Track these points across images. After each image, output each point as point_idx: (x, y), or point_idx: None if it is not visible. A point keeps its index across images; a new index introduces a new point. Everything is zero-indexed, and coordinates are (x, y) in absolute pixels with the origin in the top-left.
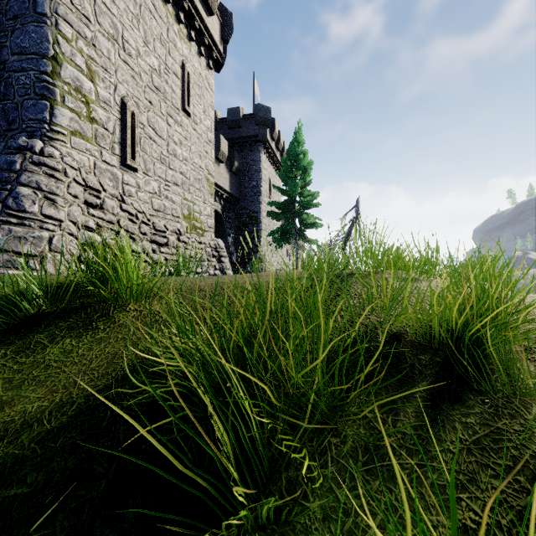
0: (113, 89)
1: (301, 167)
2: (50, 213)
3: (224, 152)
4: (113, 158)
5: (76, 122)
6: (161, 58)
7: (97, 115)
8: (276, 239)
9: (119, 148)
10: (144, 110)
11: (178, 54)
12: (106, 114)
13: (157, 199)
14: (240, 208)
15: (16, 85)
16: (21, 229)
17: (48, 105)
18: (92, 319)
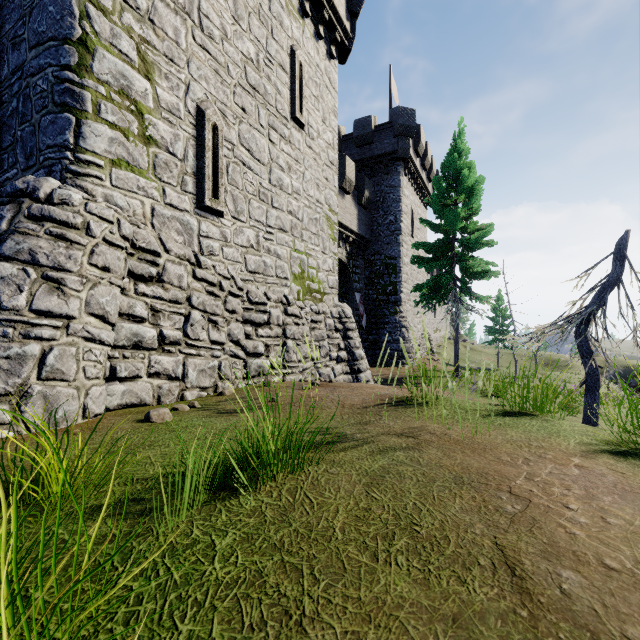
0: (183, 90)
1: (464, 188)
2: (48, 307)
3: (350, 179)
4: (183, 199)
5: (121, 145)
6: (259, 42)
7: (157, 131)
8: (425, 297)
9: (193, 182)
10: (233, 121)
11: (286, 36)
12: (172, 130)
13: (253, 255)
14: (372, 254)
15: (33, 95)
16: None
17: (71, 119)
18: None
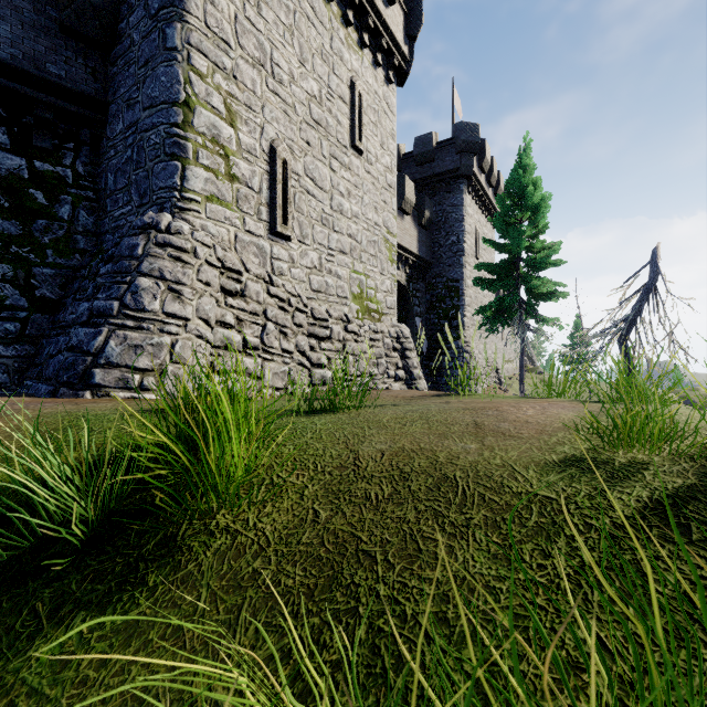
0: (259, 132)
1: (529, 205)
2: (174, 311)
3: (409, 200)
4: (259, 226)
5: (213, 184)
6: (322, 79)
7: (239, 170)
8: (488, 320)
9: (267, 211)
10: (299, 154)
11: (346, 69)
12: (250, 167)
13: (316, 276)
14: (433, 276)
15: (147, 147)
16: (138, 335)
17: (178, 166)
18: (143, 551)
